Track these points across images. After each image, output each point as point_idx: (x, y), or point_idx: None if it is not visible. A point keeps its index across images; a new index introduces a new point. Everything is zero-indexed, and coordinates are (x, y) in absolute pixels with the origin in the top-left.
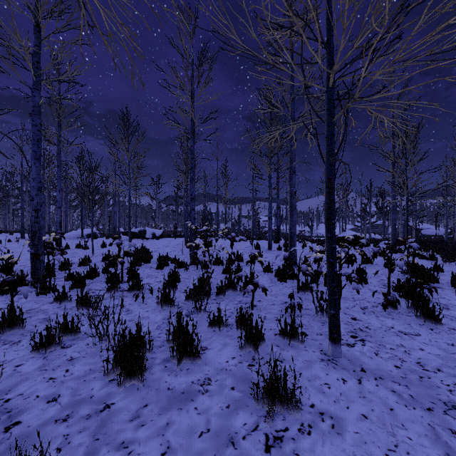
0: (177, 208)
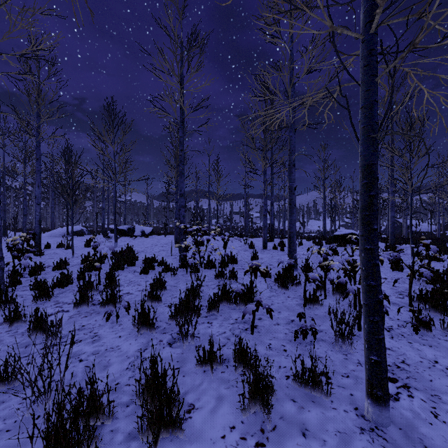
0: (168, 204)
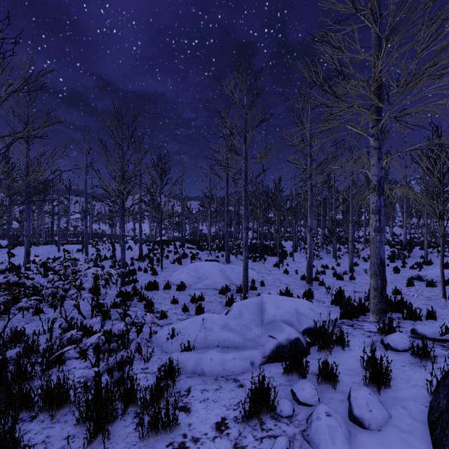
0: None
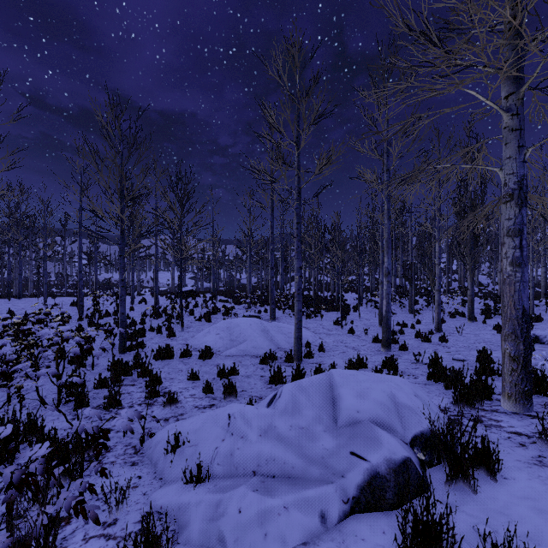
0: None
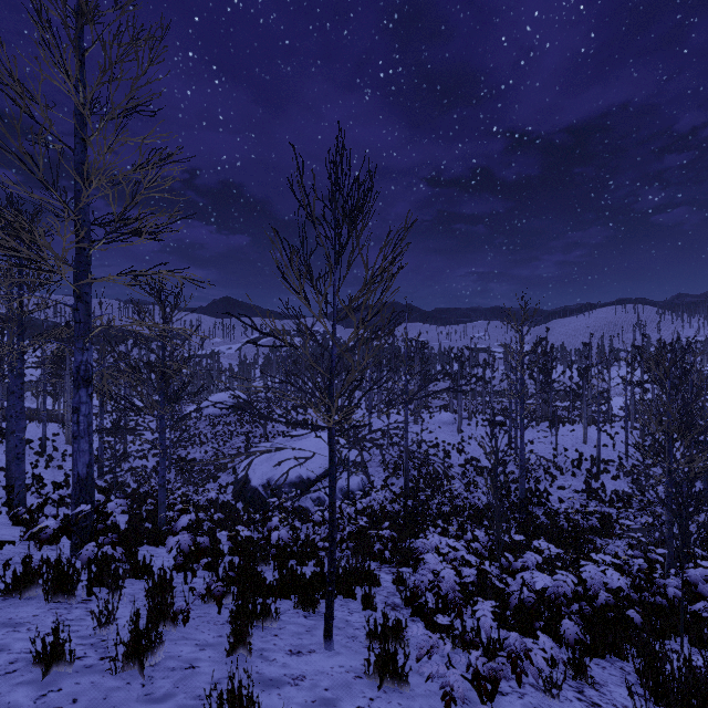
0: None
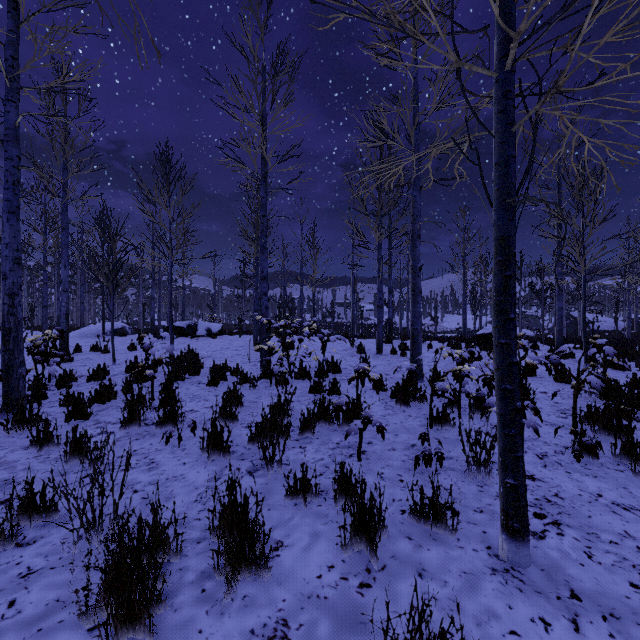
0: (243, 292)
